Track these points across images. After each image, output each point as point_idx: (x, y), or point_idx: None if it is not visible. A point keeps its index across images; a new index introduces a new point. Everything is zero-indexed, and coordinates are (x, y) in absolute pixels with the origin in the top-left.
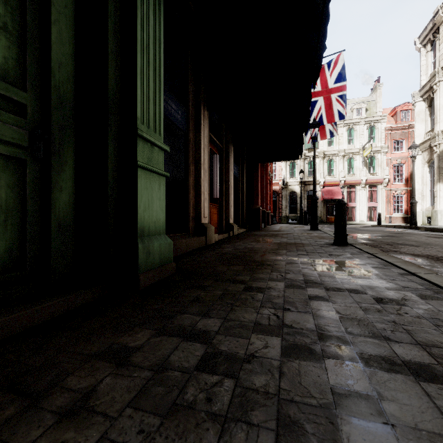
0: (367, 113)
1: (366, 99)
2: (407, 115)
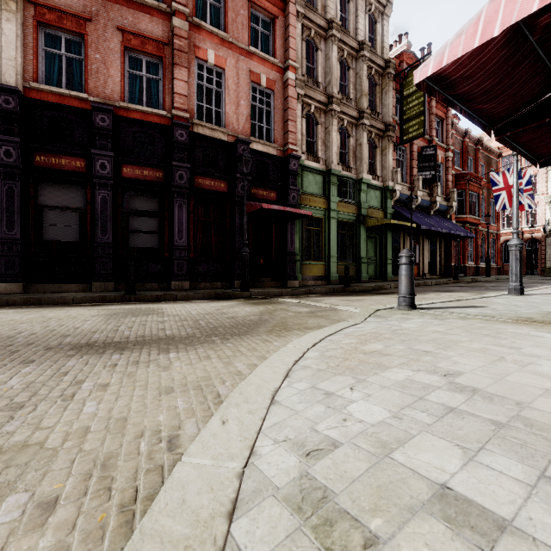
0: None
1: None
2: None
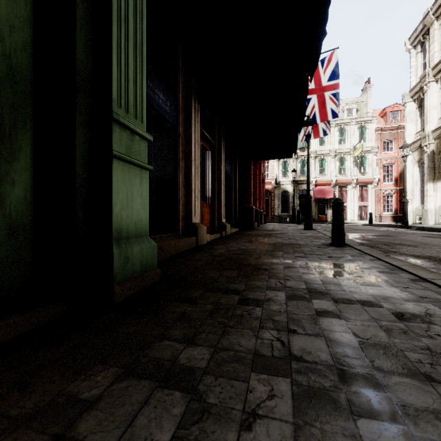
0: (357, 113)
1: (357, 100)
2: (396, 116)
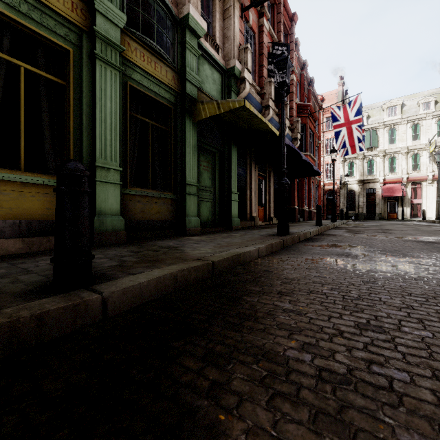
0: (437, 105)
1: (437, 90)
2: None
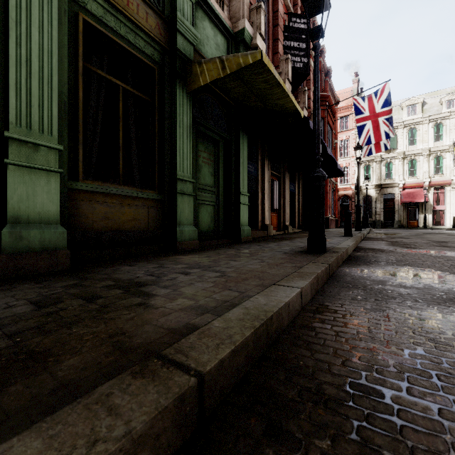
0: None
1: None
2: None
